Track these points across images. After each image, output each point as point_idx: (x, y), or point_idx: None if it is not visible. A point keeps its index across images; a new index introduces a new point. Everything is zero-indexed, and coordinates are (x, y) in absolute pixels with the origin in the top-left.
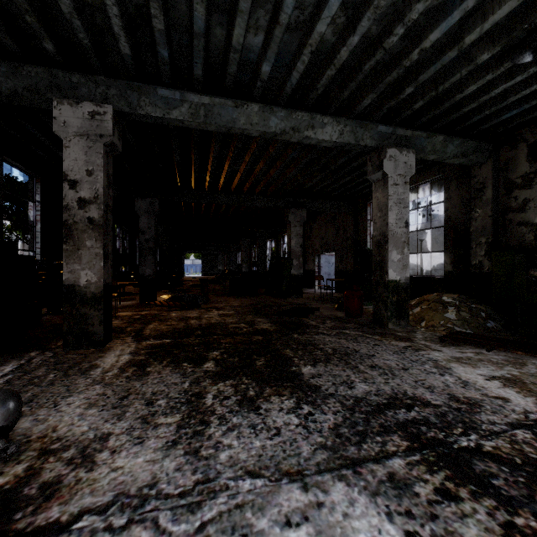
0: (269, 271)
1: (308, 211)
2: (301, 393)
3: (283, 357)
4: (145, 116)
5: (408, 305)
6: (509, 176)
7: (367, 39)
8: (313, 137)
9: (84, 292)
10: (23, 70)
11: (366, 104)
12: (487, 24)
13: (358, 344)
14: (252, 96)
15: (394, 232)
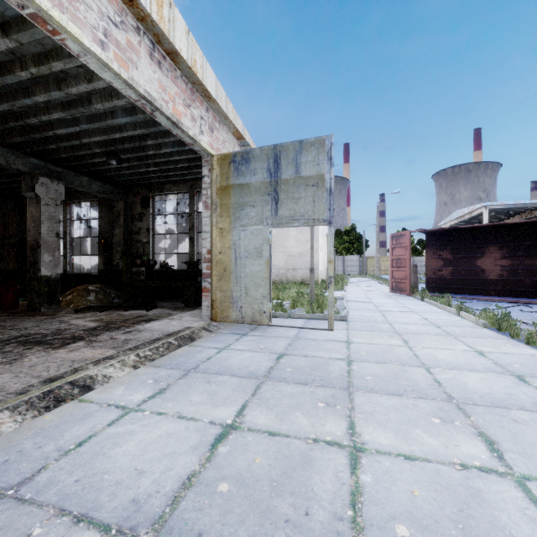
0: None
1: None
2: None
3: None
4: None
5: (59, 294)
6: (133, 212)
7: (10, 109)
8: None
9: None
10: None
11: (16, 141)
12: (92, 139)
13: (5, 322)
14: None
15: (46, 240)
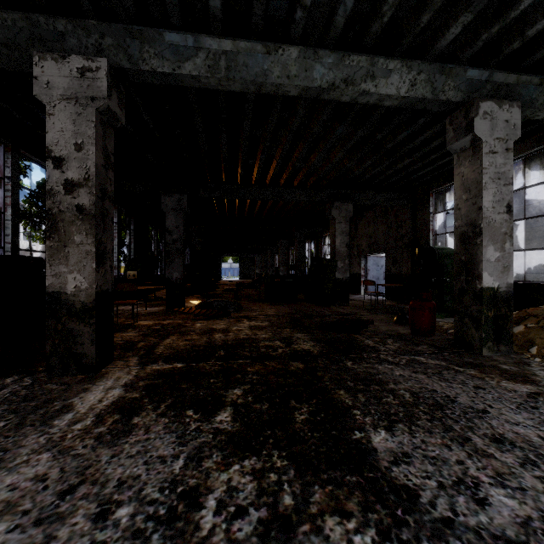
0: (309, 275)
1: (353, 207)
2: (384, 513)
3: (336, 405)
4: (150, 73)
5: (510, 324)
6: None
7: None
8: (373, 91)
9: (72, 301)
10: None
11: (452, 35)
12: None
13: (449, 384)
14: (289, 37)
15: (490, 220)
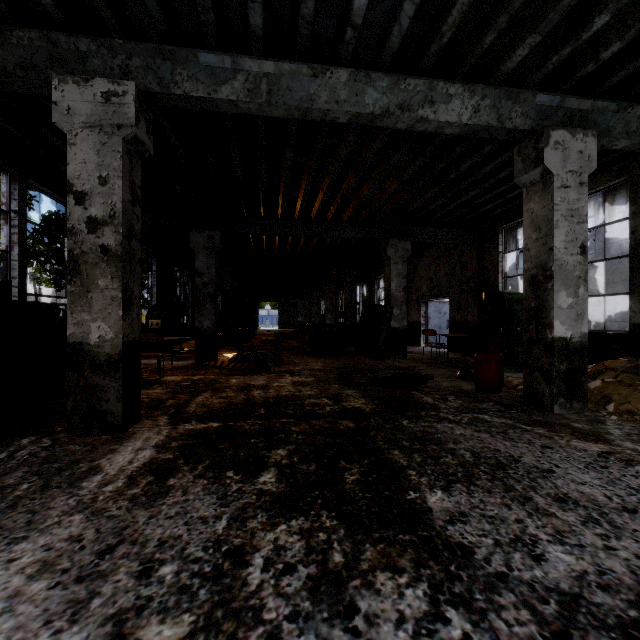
0: (361, 323)
1: (412, 245)
2: (437, 569)
3: (389, 466)
4: (183, 97)
5: (585, 378)
6: None
7: None
8: (431, 118)
9: (95, 353)
10: (12, 37)
11: (519, 57)
12: None
13: (514, 444)
14: (338, 58)
15: (562, 262)
